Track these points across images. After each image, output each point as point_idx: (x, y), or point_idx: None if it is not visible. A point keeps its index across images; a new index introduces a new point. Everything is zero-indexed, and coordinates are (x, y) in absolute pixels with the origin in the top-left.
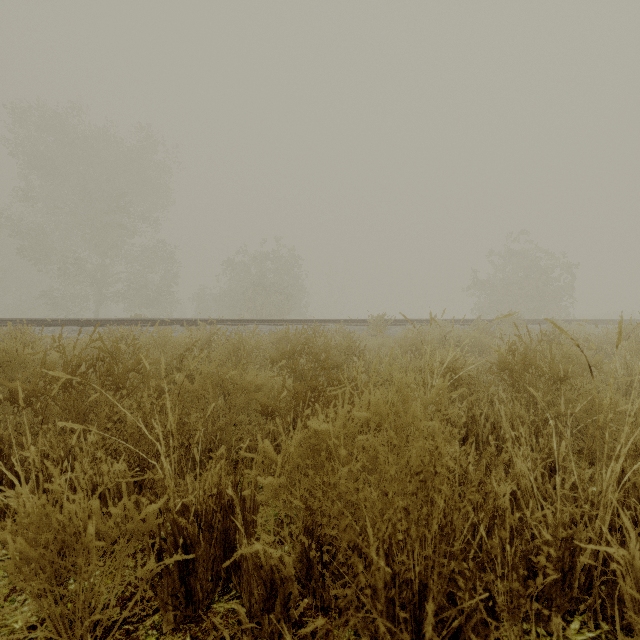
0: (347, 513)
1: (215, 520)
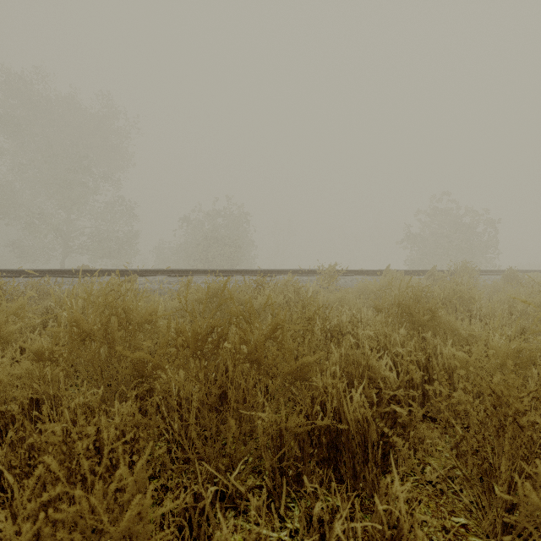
0: None
1: None
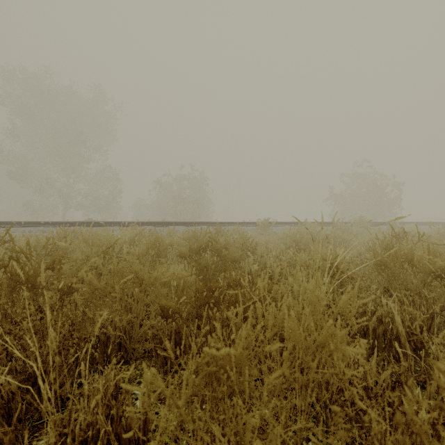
0: None
1: None
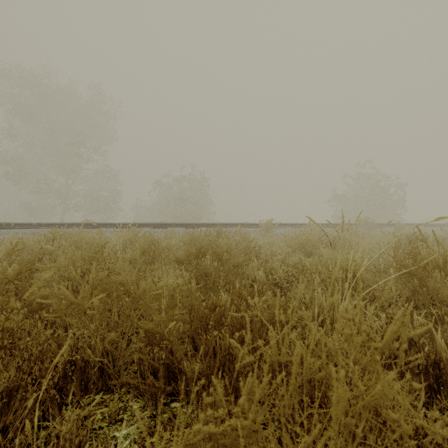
0: None
1: None
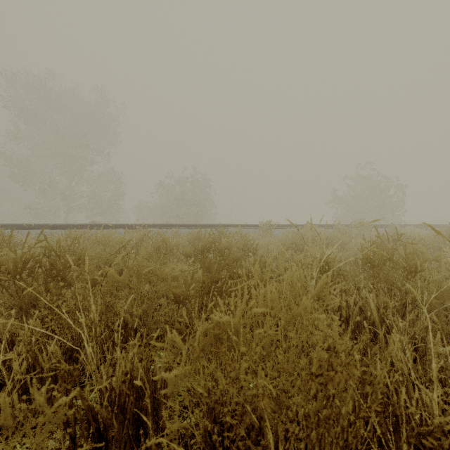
0: (246, 405)
1: (128, 403)
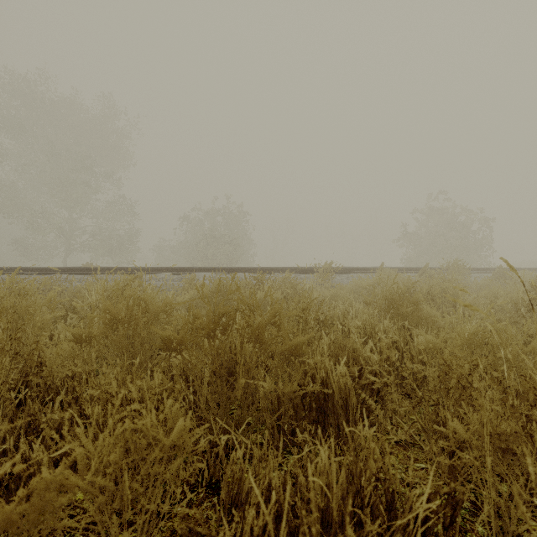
0: None
1: None
